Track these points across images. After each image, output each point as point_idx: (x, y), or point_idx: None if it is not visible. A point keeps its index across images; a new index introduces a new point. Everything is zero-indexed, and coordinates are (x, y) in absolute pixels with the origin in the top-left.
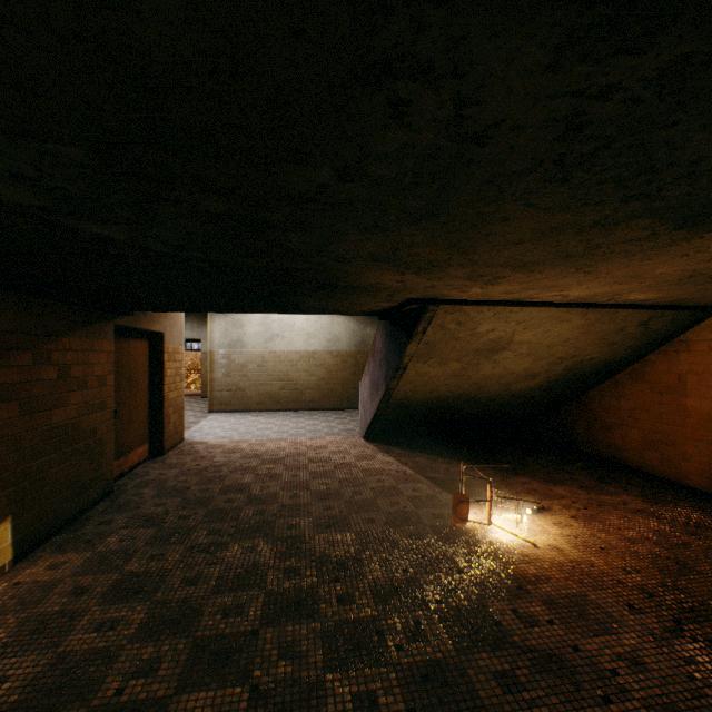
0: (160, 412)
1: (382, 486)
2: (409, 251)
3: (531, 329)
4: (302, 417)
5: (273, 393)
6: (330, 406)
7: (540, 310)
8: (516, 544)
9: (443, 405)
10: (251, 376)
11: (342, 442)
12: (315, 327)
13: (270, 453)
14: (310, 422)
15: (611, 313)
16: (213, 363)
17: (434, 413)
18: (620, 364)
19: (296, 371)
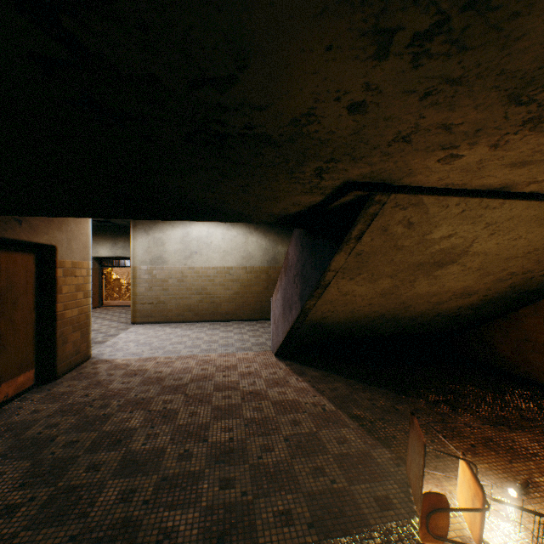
0: (52, 332)
1: (298, 434)
2: None
3: (498, 235)
4: (217, 329)
5: (191, 305)
6: (245, 317)
7: (525, 206)
8: None
9: (361, 324)
10: (172, 290)
11: (253, 360)
12: (230, 245)
13: (175, 376)
14: (224, 334)
15: None
16: (135, 278)
17: (350, 332)
18: None
19: (213, 285)
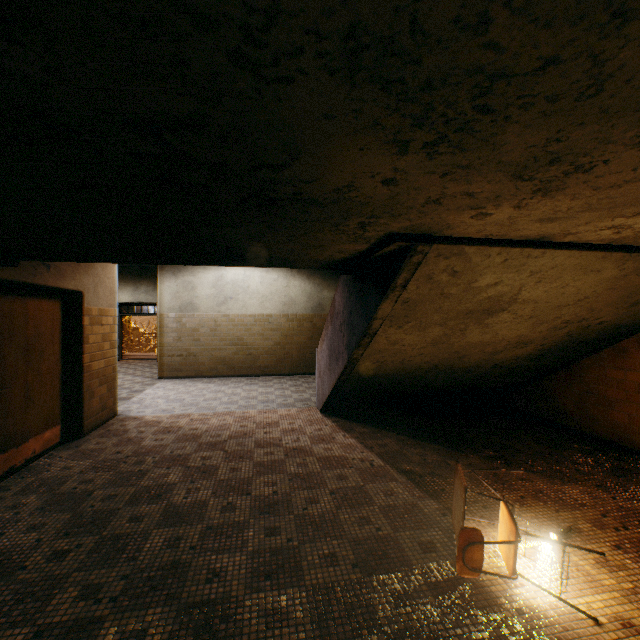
0: (78, 386)
1: (344, 487)
2: None
3: (545, 283)
4: (255, 384)
5: (226, 358)
6: (286, 371)
7: (567, 255)
8: (563, 616)
9: (413, 376)
10: (204, 341)
11: (296, 416)
12: (270, 290)
13: (212, 433)
14: (264, 390)
15: None
16: (162, 327)
17: (402, 385)
18: (630, 329)
19: (250, 335)
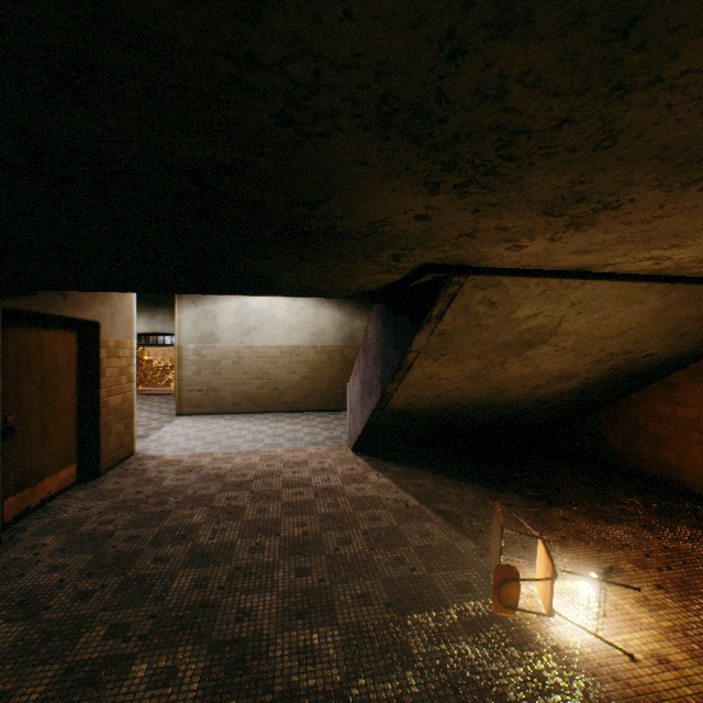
0: (95, 422)
1: (378, 528)
2: (485, 71)
3: (586, 314)
4: (281, 421)
5: (250, 393)
6: (315, 407)
7: (608, 286)
8: (599, 653)
9: (451, 412)
10: (226, 374)
11: (326, 455)
12: (297, 319)
13: (236, 472)
14: (291, 427)
15: (702, 291)
16: (181, 359)
17: (439, 421)
18: (680, 362)
19: (276, 368)
